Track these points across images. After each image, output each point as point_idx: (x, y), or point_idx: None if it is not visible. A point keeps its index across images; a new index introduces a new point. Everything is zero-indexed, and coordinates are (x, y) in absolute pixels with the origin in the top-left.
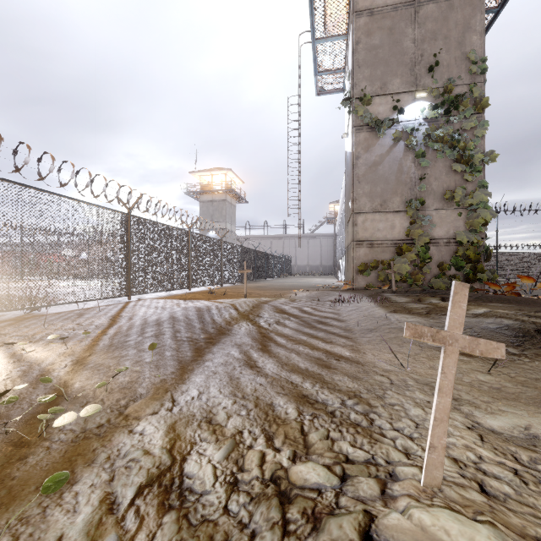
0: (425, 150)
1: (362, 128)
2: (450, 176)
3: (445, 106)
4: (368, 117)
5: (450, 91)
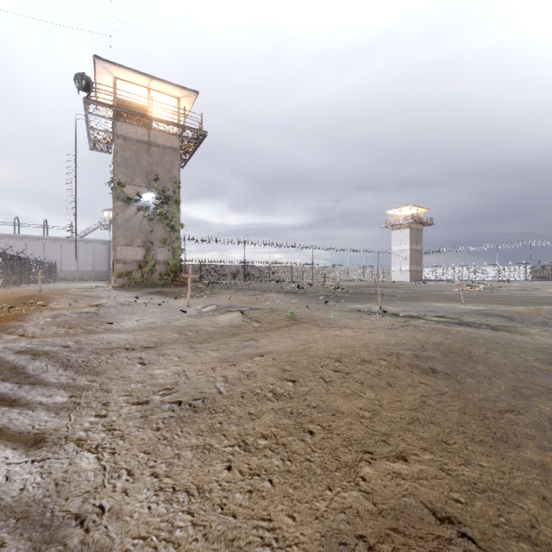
0: (154, 218)
1: (120, 199)
2: (165, 232)
3: (163, 198)
4: (123, 196)
5: (165, 192)
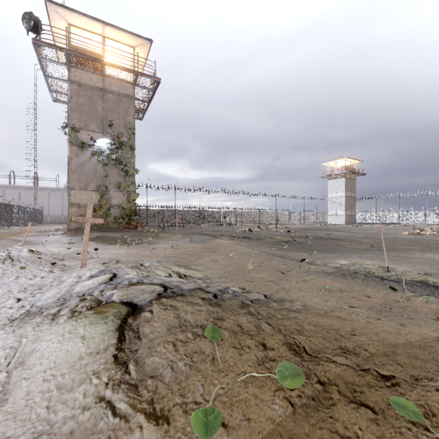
0: (108, 163)
1: (74, 144)
2: (120, 177)
3: (117, 144)
4: (76, 140)
5: (120, 138)
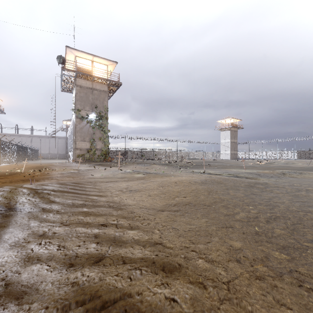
0: (95, 127)
1: (78, 117)
2: (101, 134)
3: (99, 117)
4: (79, 116)
5: (100, 114)
